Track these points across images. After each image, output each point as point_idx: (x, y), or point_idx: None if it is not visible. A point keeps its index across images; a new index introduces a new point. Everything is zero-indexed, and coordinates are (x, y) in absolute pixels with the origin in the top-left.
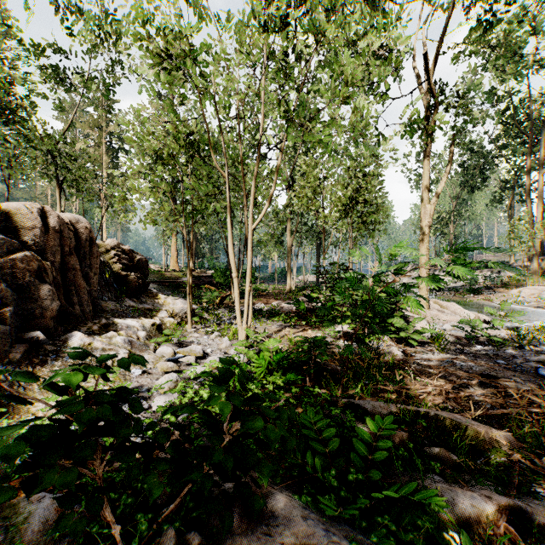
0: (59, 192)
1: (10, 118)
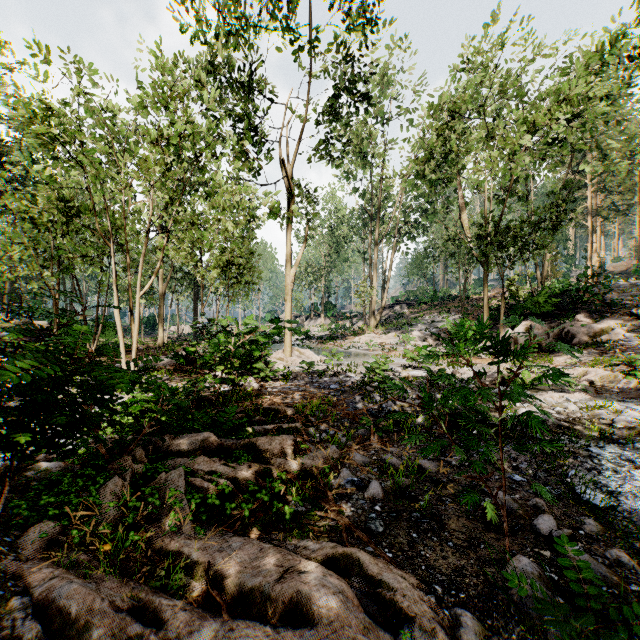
0: None
1: None
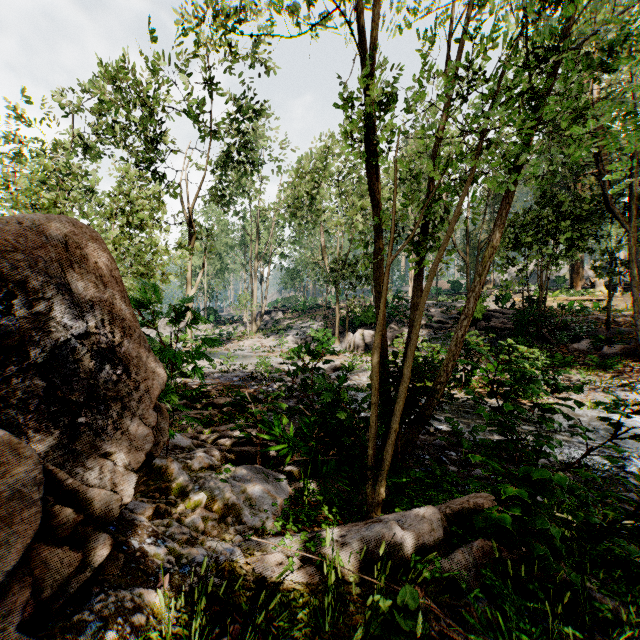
0: None
1: None
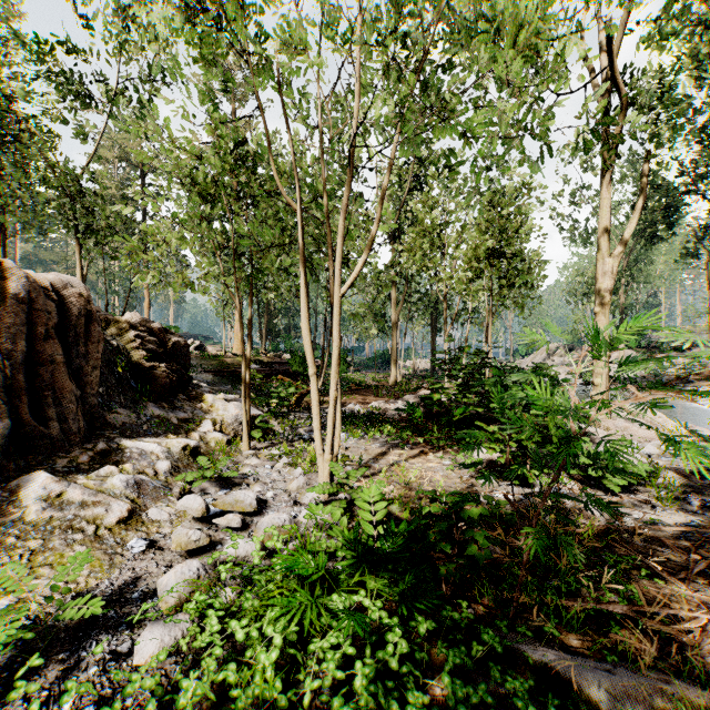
0: (79, 249)
1: (10, 147)
